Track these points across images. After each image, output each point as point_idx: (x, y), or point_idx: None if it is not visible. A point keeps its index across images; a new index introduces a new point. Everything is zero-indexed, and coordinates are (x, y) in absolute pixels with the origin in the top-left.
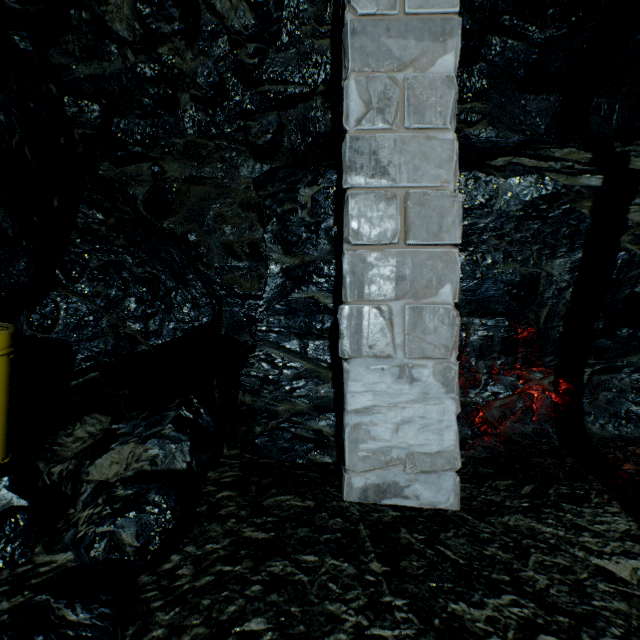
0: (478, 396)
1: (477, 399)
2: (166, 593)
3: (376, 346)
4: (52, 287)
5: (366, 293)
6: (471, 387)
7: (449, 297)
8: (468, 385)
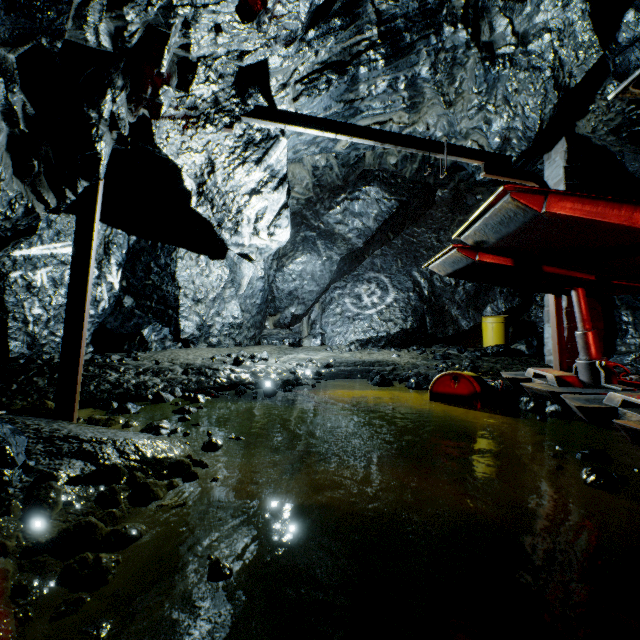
0: (637, 349)
1: (636, 351)
2: (495, 357)
3: (548, 320)
4: (531, 304)
5: (547, 305)
6: (634, 344)
7: (563, 305)
8: (633, 343)
